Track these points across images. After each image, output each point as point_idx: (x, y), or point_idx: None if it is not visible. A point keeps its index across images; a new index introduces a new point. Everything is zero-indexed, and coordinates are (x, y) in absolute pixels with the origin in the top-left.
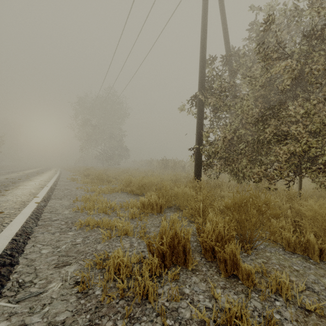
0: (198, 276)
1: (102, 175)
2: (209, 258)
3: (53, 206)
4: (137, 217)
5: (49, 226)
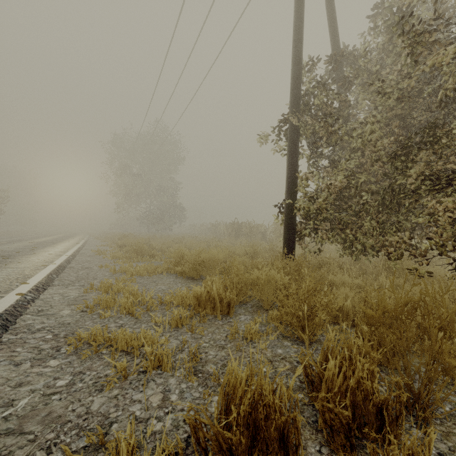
0: None
1: (142, 247)
2: (340, 451)
3: (48, 300)
4: (186, 326)
5: (18, 345)
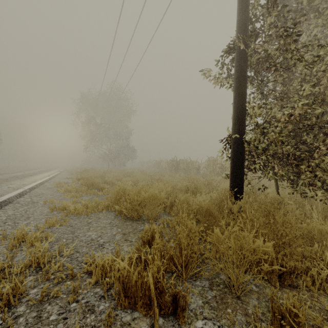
0: None
1: (93, 180)
2: None
3: None
4: None
5: None
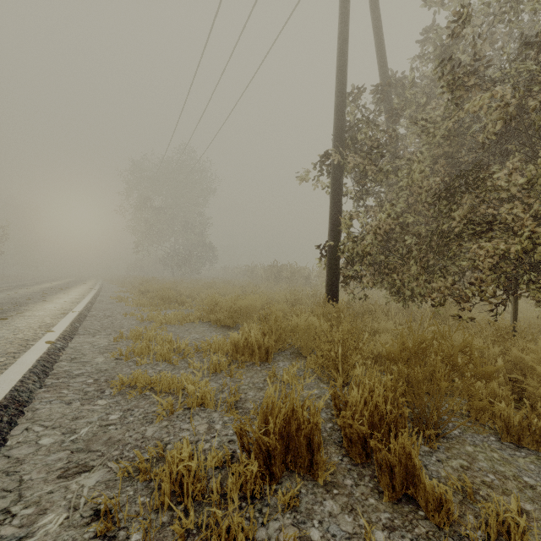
0: (338, 498)
1: (169, 293)
2: (358, 458)
3: (78, 348)
4: (225, 371)
5: (63, 388)
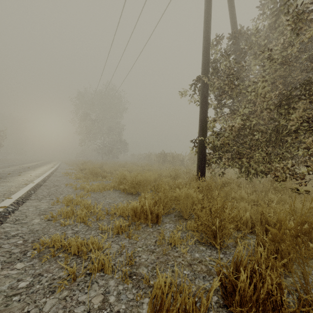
0: None
1: (96, 170)
2: None
3: (24, 211)
4: (125, 233)
5: None
